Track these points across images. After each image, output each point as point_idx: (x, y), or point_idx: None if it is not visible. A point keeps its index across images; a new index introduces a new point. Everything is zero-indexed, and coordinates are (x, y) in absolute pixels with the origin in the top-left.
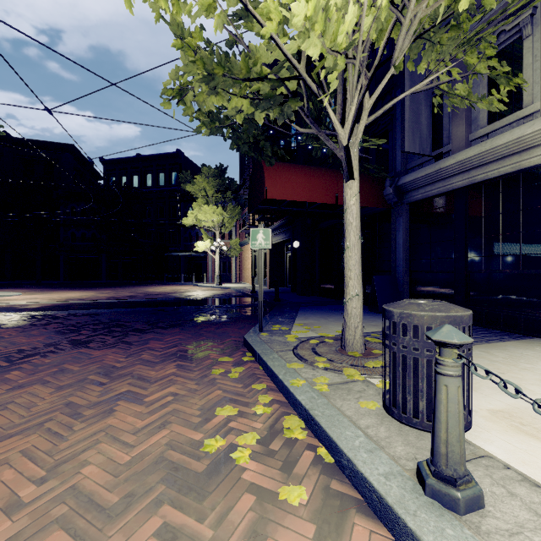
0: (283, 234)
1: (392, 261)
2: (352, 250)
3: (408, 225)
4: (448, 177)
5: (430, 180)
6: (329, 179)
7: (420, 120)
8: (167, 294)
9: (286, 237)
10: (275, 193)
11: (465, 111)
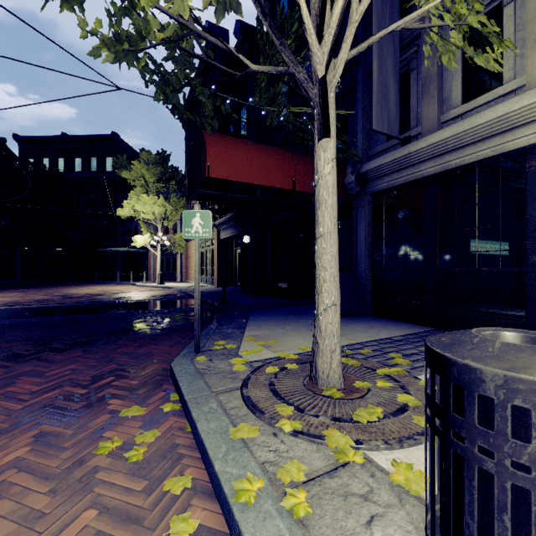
0: (232, 228)
1: (353, 258)
2: (326, 240)
3: (371, 218)
4: (417, 163)
5: (397, 166)
6: (285, 160)
7: (388, 96)
8: (92, 297)
9: (236, 231)
10: (220, 171)
11: (437, 88)
